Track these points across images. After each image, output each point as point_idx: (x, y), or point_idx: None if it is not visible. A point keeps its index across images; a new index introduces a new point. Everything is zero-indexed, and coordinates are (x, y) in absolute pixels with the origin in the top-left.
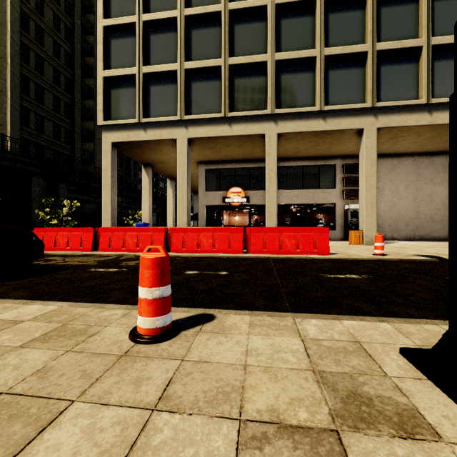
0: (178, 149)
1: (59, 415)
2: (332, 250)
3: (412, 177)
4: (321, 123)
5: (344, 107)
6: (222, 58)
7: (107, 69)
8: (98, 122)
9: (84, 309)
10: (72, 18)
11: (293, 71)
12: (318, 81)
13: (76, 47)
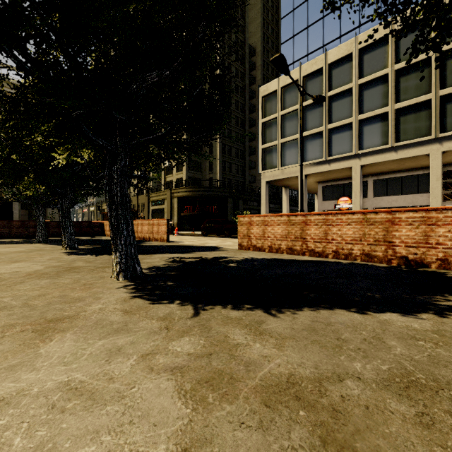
0: (299, 181)
1: None
2: None
3: None
4: (393, 155)
5: (411, 142)
6: (324, 126)
7: (263, 143)
8: (259, 172)
9: None
10: (244, 96)
11: (372, 123)
12: (390, 128)
13: (246, 113)
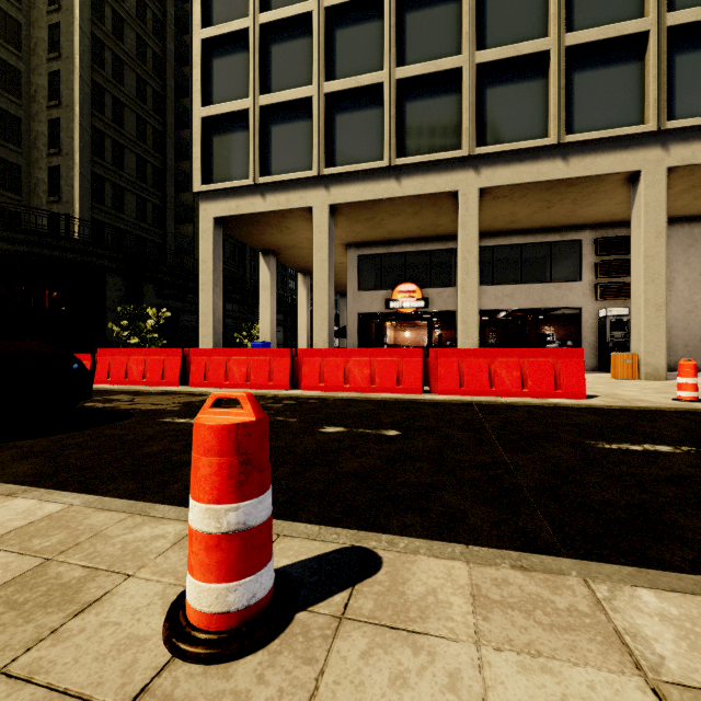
0: (314, 223)
1: None
2: (586, 390)
3: None
4: (559, 167)
5: (603, 134)
6: (385, 71)
7: (207, 106)
8: (194, 187)
9: (107, 517)
10: (163, 41)
11: (507, 81)
12: (554, 93)
13: (169, 84)
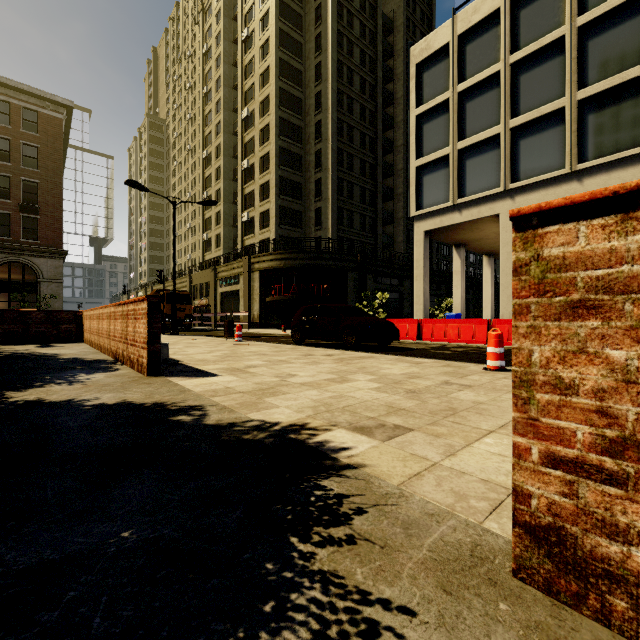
0: (500, 226)
1: (470, 375)
2: None
3: None
4: None
5: None
6: (566, 96)
7: (419, 157)
8: (410, 214)
9: (451, 362)
10: (375, 100)
11: None
12: None
13: (378, 128)
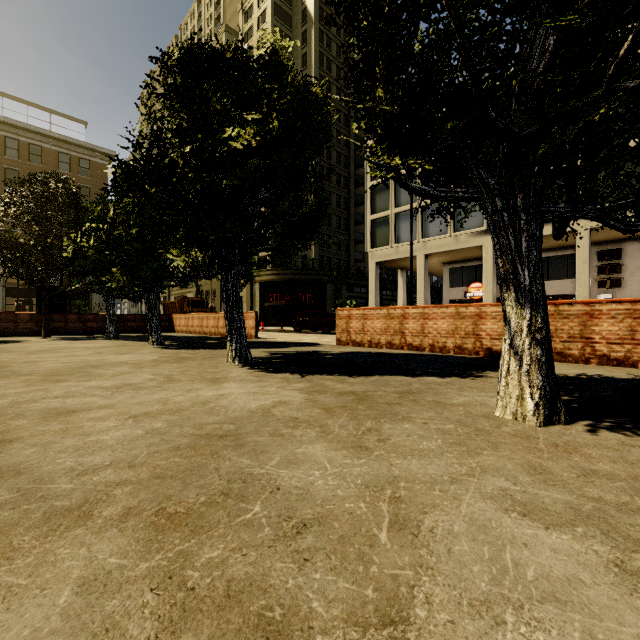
0: (417, 263)
1: None
2: None
3: None
4: None
5: None
6: None
7: (372, 213)
8: (367, 250)
9: None
10: (348, 147)
11: None
12: None
13: (351, 169)
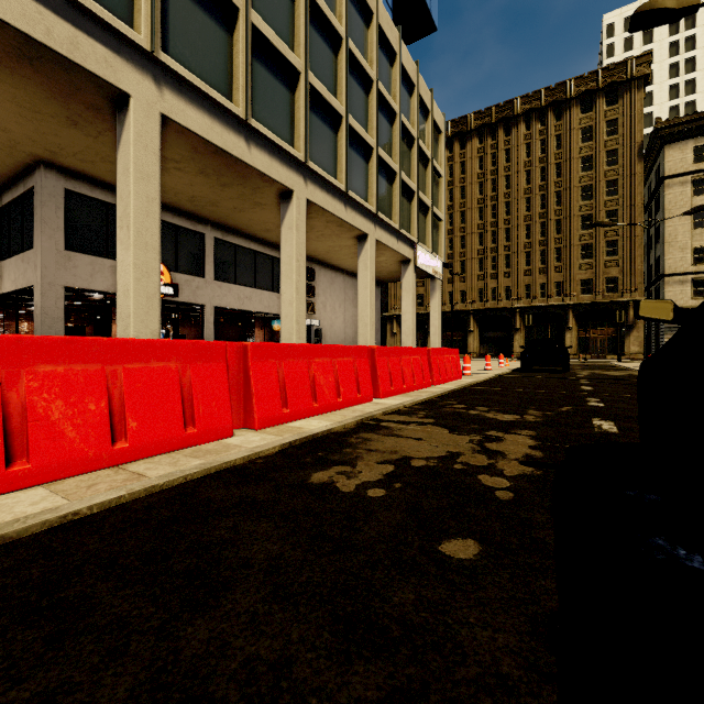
0: (134, 126)
1: None
2: None
3: (343, 296)
4: (343, 210)
5: (361, 202)
6: None
7: None
8: None
9: None
10: None
11: (319, 115)
12: (345, 153)
13: None
